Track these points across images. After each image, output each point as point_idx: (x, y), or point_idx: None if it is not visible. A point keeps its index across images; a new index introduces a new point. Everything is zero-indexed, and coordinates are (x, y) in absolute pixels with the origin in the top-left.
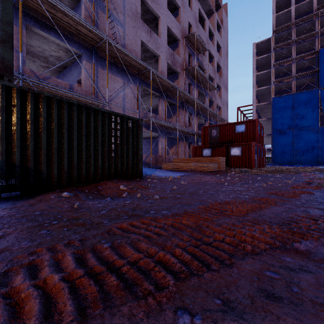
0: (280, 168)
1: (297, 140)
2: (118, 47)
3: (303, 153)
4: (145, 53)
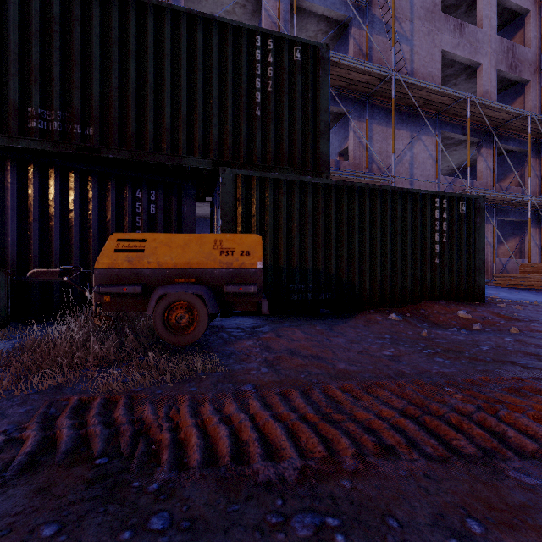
0: None
1: None
2: (409, 81)
3: None
4: (445, 70)
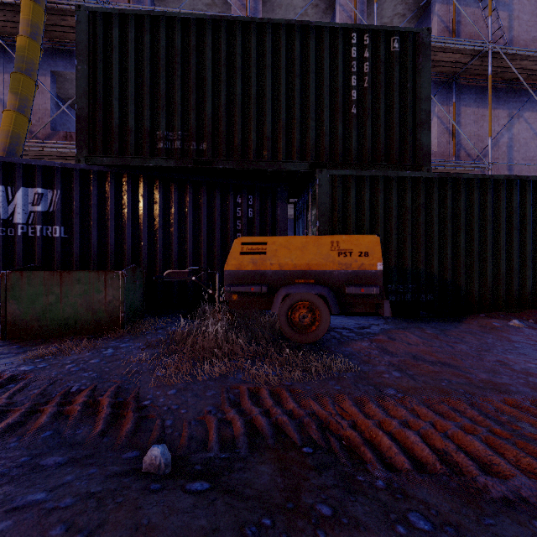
0: None
1: None
2: (510, 52)
3: None
4: None
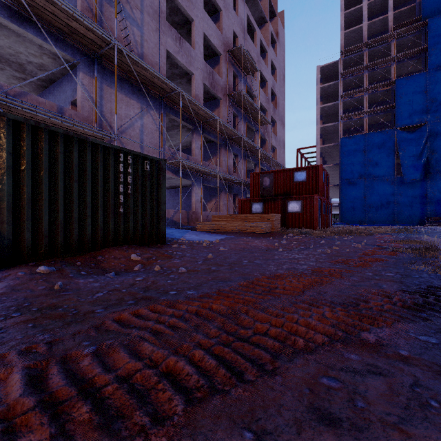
0: (349, 229)
1: (370, 193)
2: (132, 56)
3: (377, 209)
4: (173, 69)
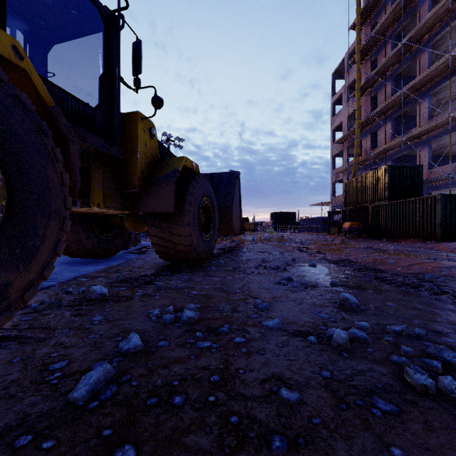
0: None
1: None
2: None
3: None
4: None
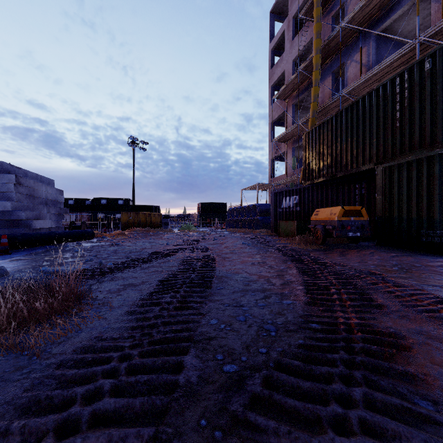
0: None
1: None
2: None
3: None
4: None
